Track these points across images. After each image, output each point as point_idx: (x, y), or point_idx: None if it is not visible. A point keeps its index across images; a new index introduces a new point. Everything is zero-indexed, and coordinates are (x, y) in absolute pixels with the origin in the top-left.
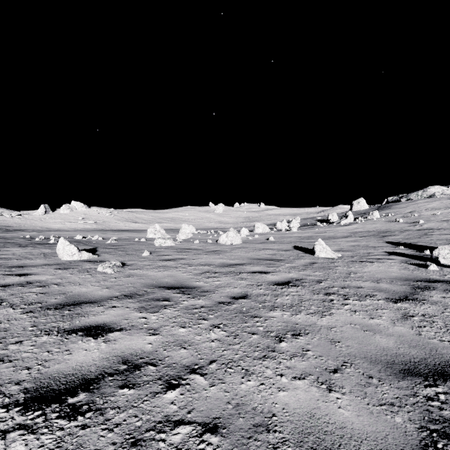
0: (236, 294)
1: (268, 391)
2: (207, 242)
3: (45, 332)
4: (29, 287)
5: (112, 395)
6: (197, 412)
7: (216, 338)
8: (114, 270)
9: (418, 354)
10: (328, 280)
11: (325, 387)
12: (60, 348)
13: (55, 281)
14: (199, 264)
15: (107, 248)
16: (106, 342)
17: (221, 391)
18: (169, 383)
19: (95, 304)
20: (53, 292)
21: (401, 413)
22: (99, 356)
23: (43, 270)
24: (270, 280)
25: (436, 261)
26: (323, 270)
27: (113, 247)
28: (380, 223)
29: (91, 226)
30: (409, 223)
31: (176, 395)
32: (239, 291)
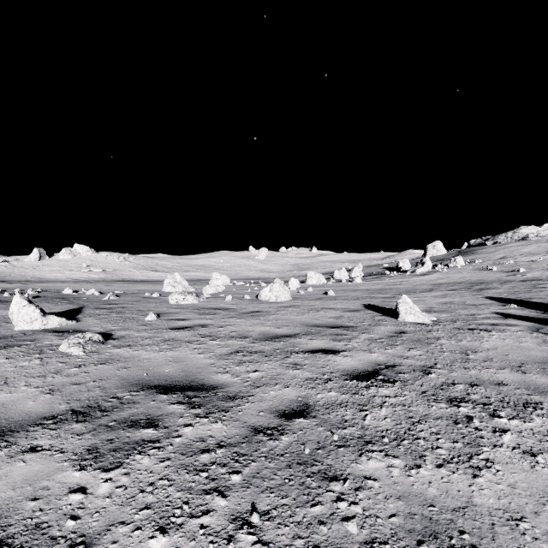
0: (288, 405)
1: None
2: (243, 298)
3: None
4: None
5: None
6: None
7: None
8: (86, 349)
9: None
10: (438, 366)
11: None
12: None
13: None
14: (228, 335)
15: (99, 308)
16: None
17: None
18: None
19: None
20: None
21: None
22: None
23: None
24: (343, 369)
25: None
26: (421, 346)
27: (108, 306)
28: (468, 272)
29: (97, 275)
30: (506, 272)
31: None
32: (292, 396)
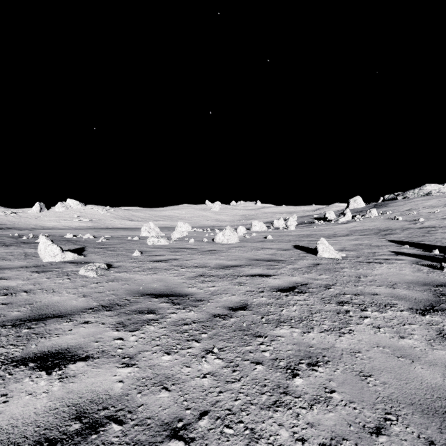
0: (234, 304)
1: None
2: (202, 240)
3: None
4: None
5: None
6: None
7: (209, 371)
8: (98, 273)
9: None
10: (337, 284)
11: None
12: None
13: (25, 287)
14: (193, 265)
15: (97, 247)
16: (62, 380)
17: None
18: None
19: (63, 319)
20: (17, 303)
21: None
22: (45, 405)
23: (18, 273)
24: (272, 286)
25: None
26: (329, 272)
27: (103, 246)
28: (379, 221)
29: (86, 224)
30: (409, 221)
31: None
32: (237, 299)
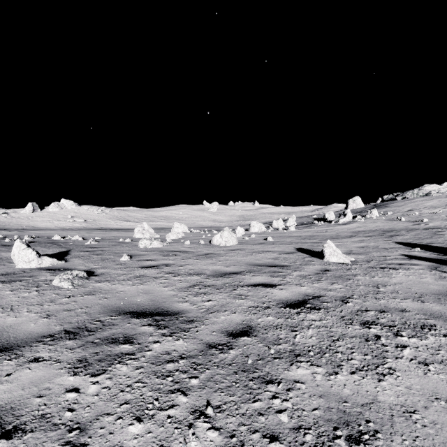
0: (235, 327)
1: None
2: (199, 242)
3: None
4: None
5: None
6: None
7: None
8: (74, 283)
9: None
10: (354, 297)
11: None
12: None
13: None
14: (186, 272)
15: (83, 251)
16: None
17: None
18: None
19: (6, 355)
20: None
21: None
22: None
23: None
24: (279, 299)
25: None
26: (341, 281)
27: (90, 249)
28: (381, 222)
29: (80, 224)
30: (412, 222)
31: None
32: (238, 319)
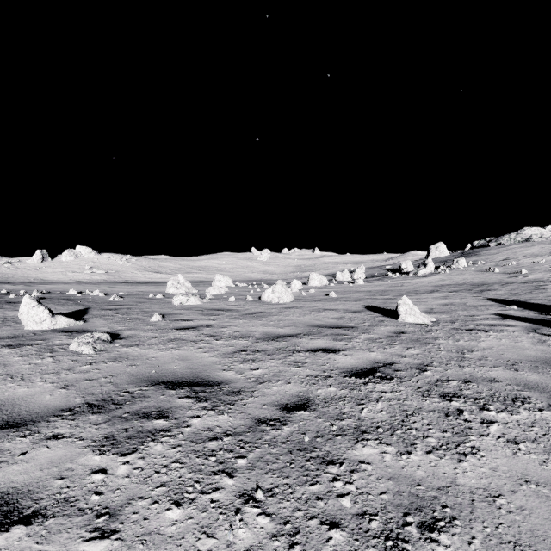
0: (289, 399)
1: None
2: (246, 299)
3: None
4: None
5: None
6: None
7: (247, 546)
8: (96, 348)
9: None
10: (434, 364)
11: None
12: None
13: None
14: (231, 335)
15: (104, 309)
16: None
17: None
18: None
19: (20, 431)
20: None
21: None
22: None
23: None
24: (343, 367)
25: None
26: (419, 345)
27: (114, 307)
28: (470, 274)
29: (100, 276)
30: (508, 274)
31: None
32: (294, 391)
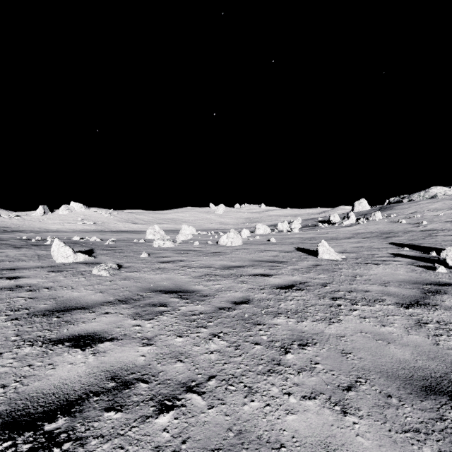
0: (237, 299)
1: (274, 415)
2: (207, 243)
3: (28, 343)
4: (18, 292)
5: (95, 420)
6: (193, 442)
7: (215, 349)
8: (110, 273)
9: (438, 367)
10: (333, 283)
11: (339, 409)
12: (42, 361)
13: (46, 285)
14: (198, 266)
15: (105, 250)
16: (94, 354)
17: (221, 415)
18: (161, 404)
19: (86, 310)
20: (42, 297)
21: (429, 443)
22: (85, 371)
23: (36, 273)
24: (273, 284)
25: (444, 263)
26: (327, 272)
27: (111, 248)
28: (383, 224)
29: (90, 227)
30: (412, 224)
31: (170, 420)
32: (240, 295)
